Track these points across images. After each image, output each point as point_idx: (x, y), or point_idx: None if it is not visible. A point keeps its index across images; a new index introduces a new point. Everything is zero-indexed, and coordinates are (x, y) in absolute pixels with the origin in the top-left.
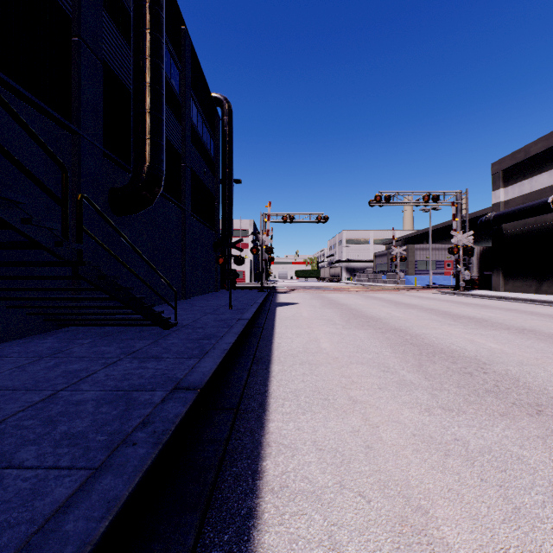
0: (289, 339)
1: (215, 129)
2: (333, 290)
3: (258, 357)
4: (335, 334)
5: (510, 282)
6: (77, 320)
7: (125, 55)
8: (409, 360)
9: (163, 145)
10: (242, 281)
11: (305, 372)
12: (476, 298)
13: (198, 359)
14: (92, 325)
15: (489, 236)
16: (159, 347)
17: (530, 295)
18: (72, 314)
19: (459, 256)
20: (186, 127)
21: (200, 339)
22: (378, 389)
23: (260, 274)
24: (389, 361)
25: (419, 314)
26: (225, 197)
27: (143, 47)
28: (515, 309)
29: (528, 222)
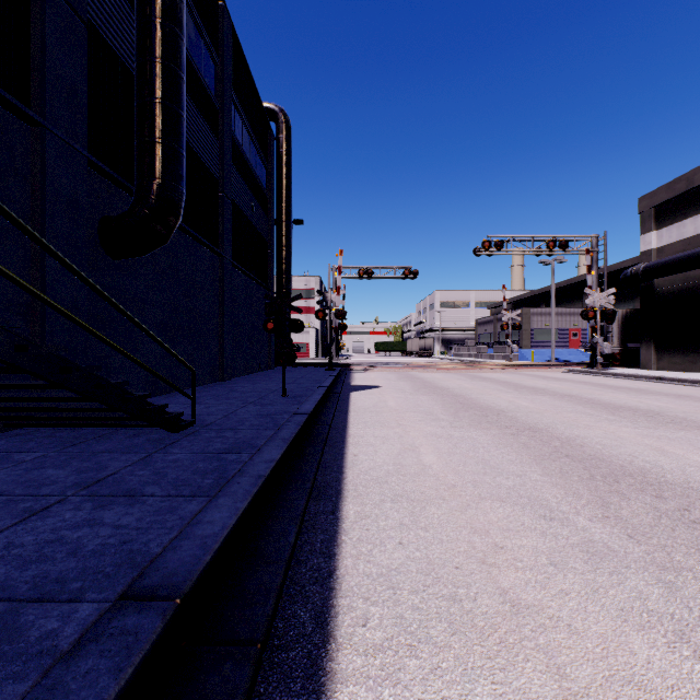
0: (371, 446)
1: (268, 151)
2: (426, 368)
3: (320, 484)
4: (442, 438)
5: (665, 358)
6: (28, 418)
7: (128, 23)
8: (579, 492)
9: (182, 153)
10: (305, 355)
11: (403, 521)
12: (622, 379)
13: (206, 500)
14: (59, 425)
15: (629, 297)
16: (147, 470)
17: (696, 375)
18: (13, 410)
19: (595, 322)
20: (224, 142)
21: (225, 451)
22: (550, 566)
23: (328, 346)
24: (545, 494)
25: (555, 402)
26: (280, 242)
27: (151, 5)
28: (688, 396)
29: (691, 276)
